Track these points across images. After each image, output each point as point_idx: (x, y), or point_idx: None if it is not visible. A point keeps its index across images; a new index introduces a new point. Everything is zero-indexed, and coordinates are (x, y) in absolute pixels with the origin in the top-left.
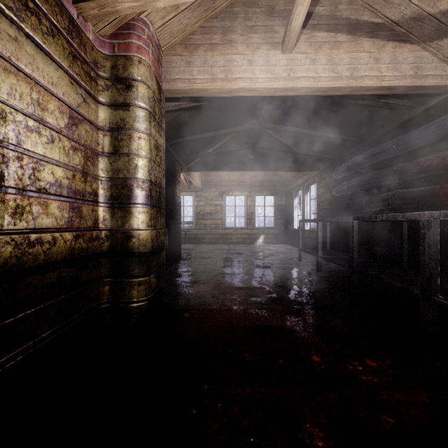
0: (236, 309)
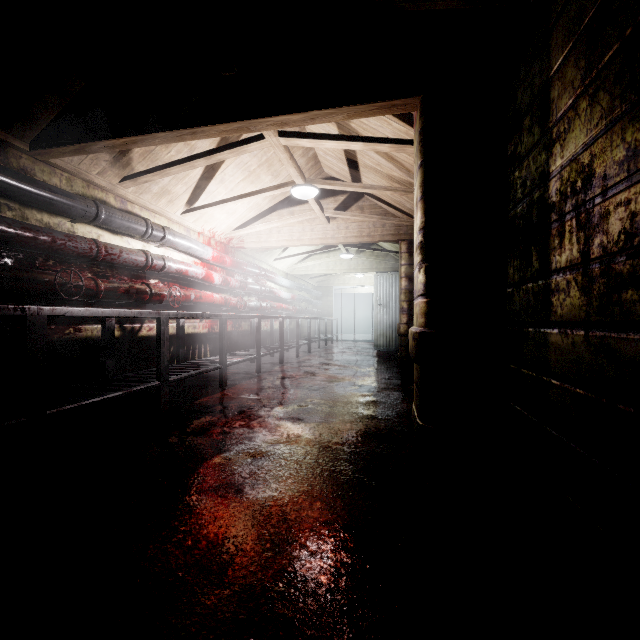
0: (308, 439)
